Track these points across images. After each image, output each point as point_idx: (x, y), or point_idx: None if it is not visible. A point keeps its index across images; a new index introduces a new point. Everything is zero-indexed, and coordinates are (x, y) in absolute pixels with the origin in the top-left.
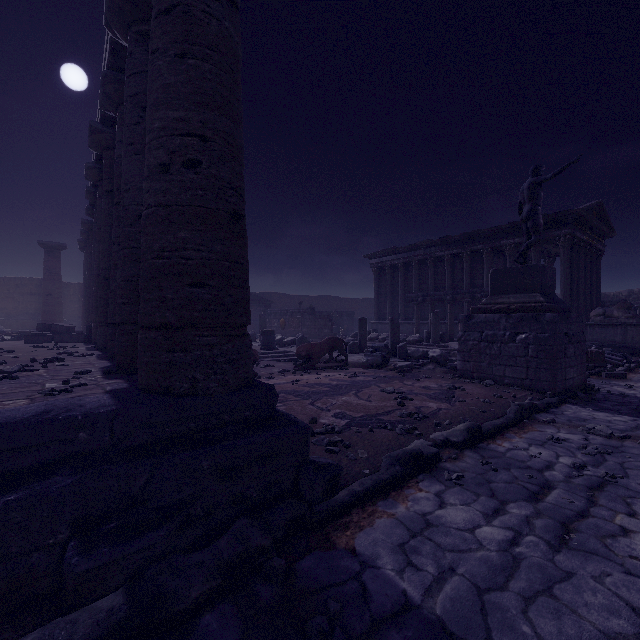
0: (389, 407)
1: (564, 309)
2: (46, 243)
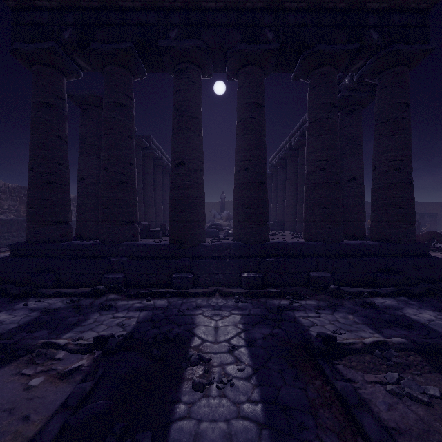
0: None
1: None
2: None
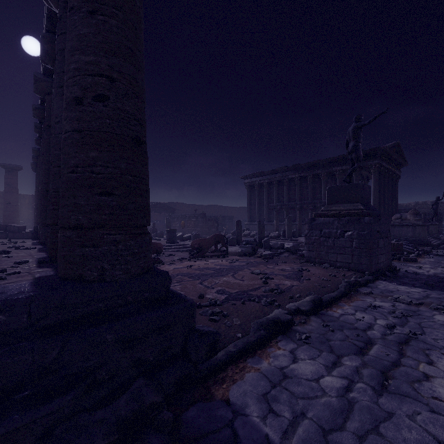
0: (257, 285)
1: (377, 214)
2: (6, 165)
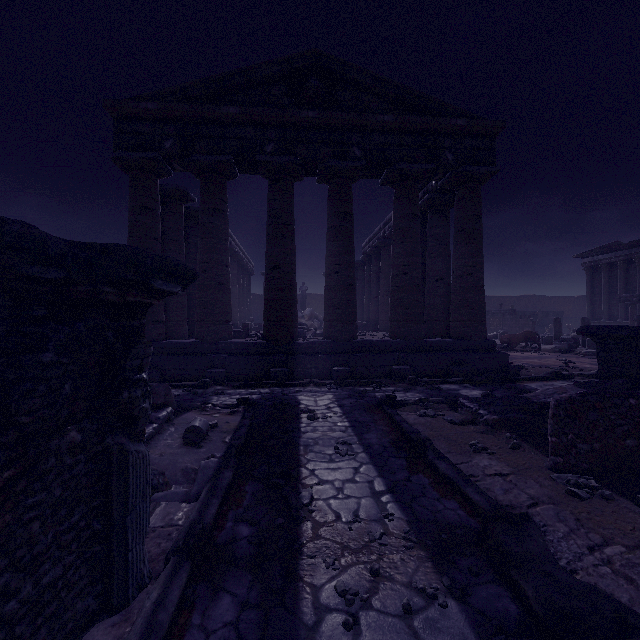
0: (556, 364)
1: None
2: None
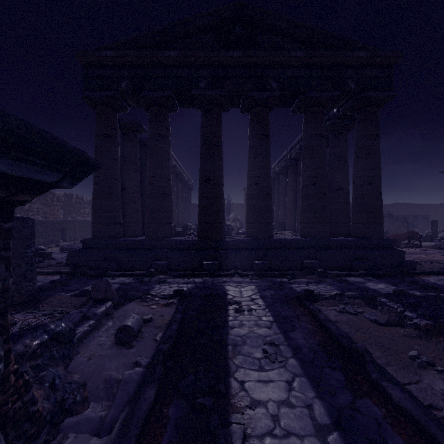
0: None
1: None
2: (246, 188)
